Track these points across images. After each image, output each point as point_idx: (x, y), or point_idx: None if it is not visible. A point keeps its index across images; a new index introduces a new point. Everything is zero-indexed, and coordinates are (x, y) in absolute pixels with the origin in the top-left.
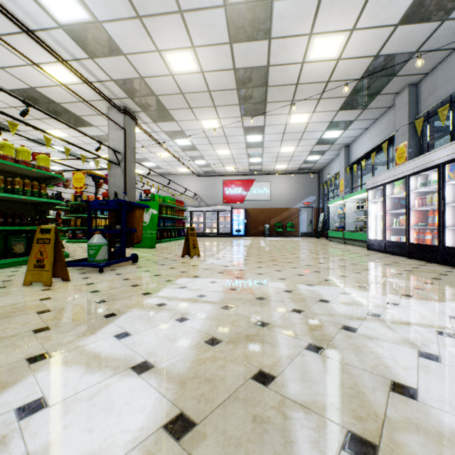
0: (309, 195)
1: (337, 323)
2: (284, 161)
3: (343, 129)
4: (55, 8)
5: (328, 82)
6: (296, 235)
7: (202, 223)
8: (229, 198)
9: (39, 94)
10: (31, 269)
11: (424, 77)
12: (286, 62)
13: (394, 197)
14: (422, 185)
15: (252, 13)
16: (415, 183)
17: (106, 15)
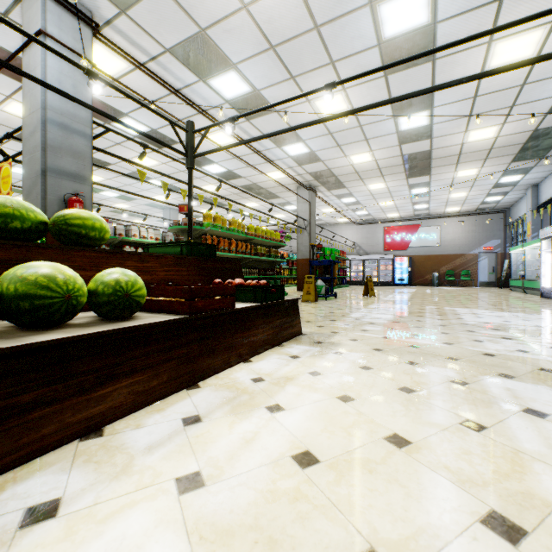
0: (491, 239)
1: (453, 313)
2: (456, 204)
3: (523, 173)
4: (291, 151)
5: (491, 149)
6: (472, 285)
7: (361, 272)
8: (390, 246)
9: (256, 186)
10: (304, 295)
11: None
12: (446, 145)
13: None
14: None
15: (417, 131)
16: None
17: (319, 148)
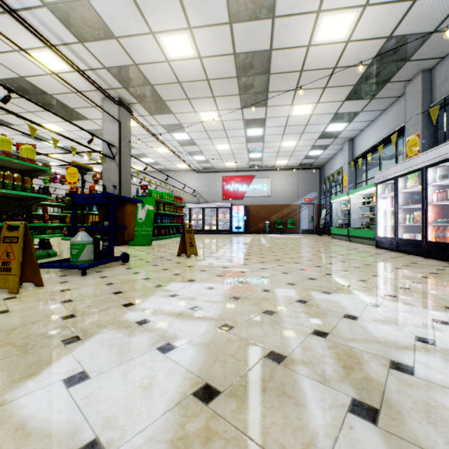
0: (310, 192)
1: (381, 357)
2: (285, 156)
3: (348, 121)
4: None
5: (335, 68)
6: (296, 232)
7: (201, 220)
8: (228, 195)
9: (29, 85)
10: None
11: (439, 61)
12: (290, 45)
13: (407, 192)
14: (442, 178)
15: None
16: (433, 175)
17: None
